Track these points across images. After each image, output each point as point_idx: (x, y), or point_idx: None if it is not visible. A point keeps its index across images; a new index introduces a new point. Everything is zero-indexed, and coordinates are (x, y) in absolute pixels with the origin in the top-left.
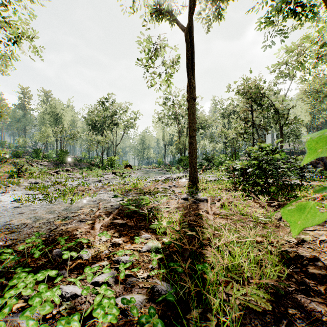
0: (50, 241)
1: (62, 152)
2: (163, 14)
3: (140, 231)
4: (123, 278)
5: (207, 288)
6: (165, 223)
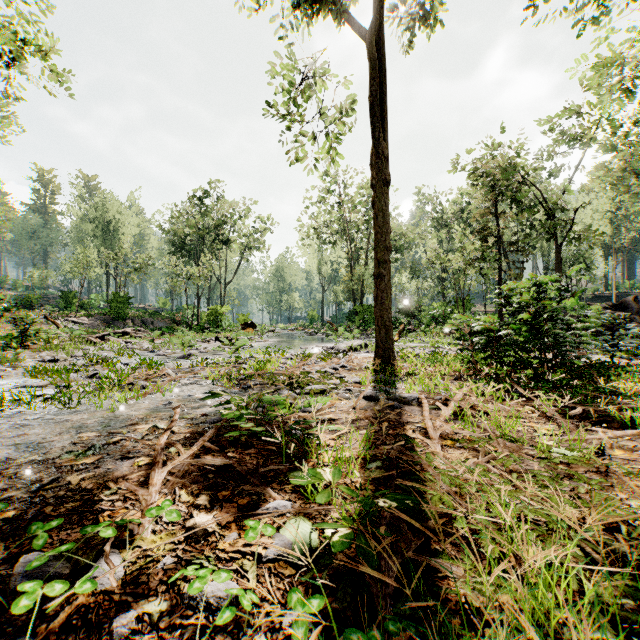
0: (27, 522)
1: (118, 296)
2: (321, 3)
3: (264, 488)
4: None
5: None
6: (328, 475)
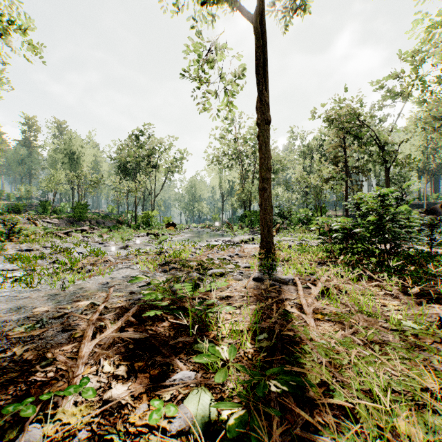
0: None
1: (79, 204)
2: None
3: (173, 359)
4: None
5: None
6: (225, 352)
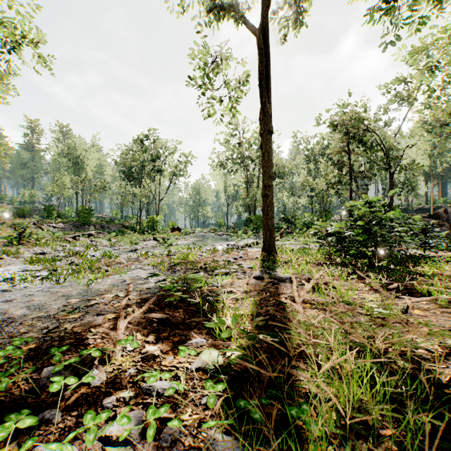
0: (43, 350)
1: (84, 209)
2: (225, 10)
3: (189, 332)
4: (157, 425)
5: (307, 450)
6: (229, 321)
